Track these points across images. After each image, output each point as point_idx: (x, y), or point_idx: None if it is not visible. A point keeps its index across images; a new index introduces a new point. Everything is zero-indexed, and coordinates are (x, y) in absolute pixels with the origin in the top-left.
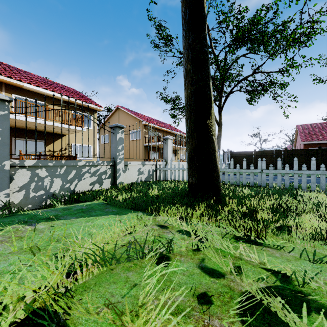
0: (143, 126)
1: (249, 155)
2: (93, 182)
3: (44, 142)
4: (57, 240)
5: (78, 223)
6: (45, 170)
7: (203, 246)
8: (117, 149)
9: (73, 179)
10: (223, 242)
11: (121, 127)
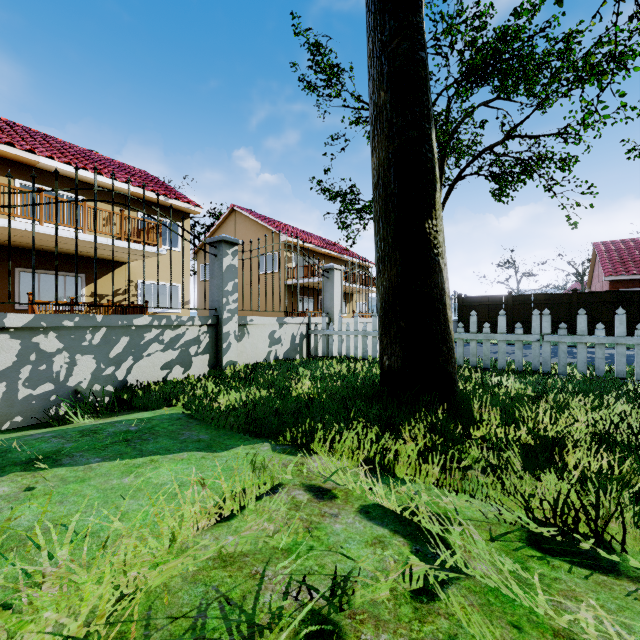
0: (284, 245)
1: (498, 303)
2: (169, 362)
3: (81, 278)
4: (2, 555)
5: (102, 477)
6: (56, 338)
7: (450, 596)
8: (223, 290)
9: (122, 355)
10: (511, 580)
11: (233, 244)
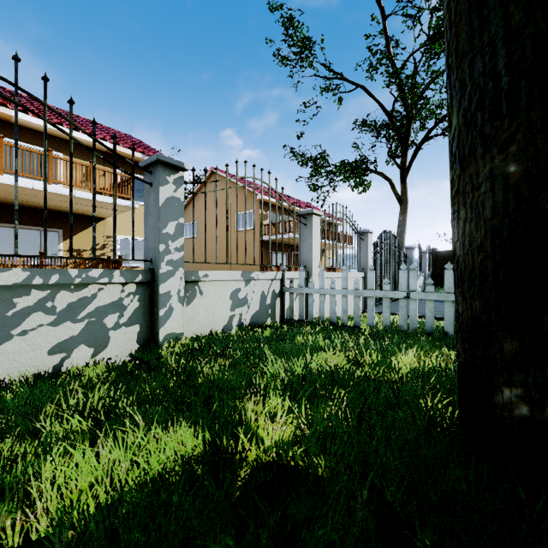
0: (259, 204)
1: None
2: (65, 340)
3: (58, 233)
4: None
5: None
6: None
7: None
8: (159, 233)
9: None
10: None
11: (176, 168)
